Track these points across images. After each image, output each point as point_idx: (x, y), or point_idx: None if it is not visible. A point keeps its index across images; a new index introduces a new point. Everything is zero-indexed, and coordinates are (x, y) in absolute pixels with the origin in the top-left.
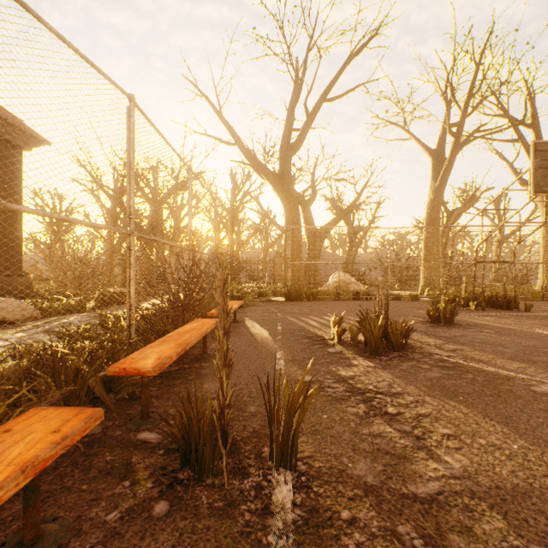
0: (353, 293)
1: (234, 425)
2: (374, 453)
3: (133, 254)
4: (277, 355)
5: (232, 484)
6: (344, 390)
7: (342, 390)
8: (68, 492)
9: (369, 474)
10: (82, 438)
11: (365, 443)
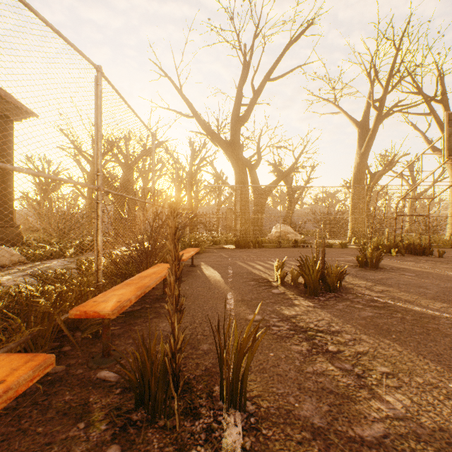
0: (292, 241)
1: (187, 363)
2: (319, 392)
3: (100, 207)
4: (228, 296)
5: (183, 426)
6: (288, 328)
7: (286, 328)
8: (23, 435)
9: (315, 415)
10: (45, 377)
11: (309, 382)
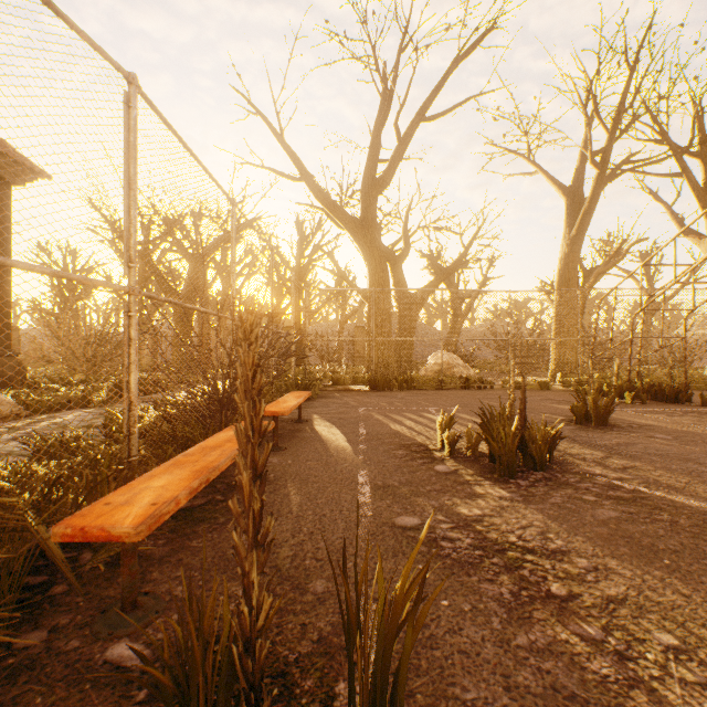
0: (461, 379)
1: (285, 623)
2: (549, 698)
3: (134, 324)
4: (360, 478)
5: None
6: (470, 544)
7: (466, 544)
8: None
9: None
10: (3, 658)
11: (526, 672)
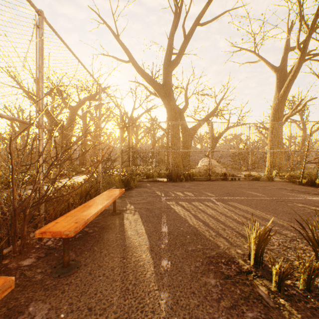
0: (221, 174)
1: None
2: None
3: None
4: None
5: None
6: None
7: None
8: None
9: None
10: None
11: None
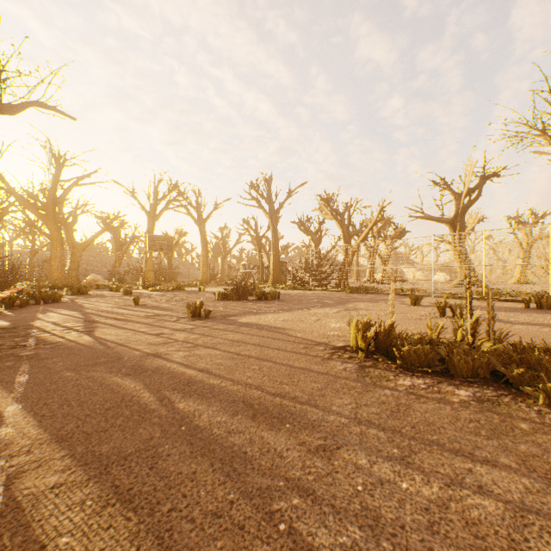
0: (96, 285)
1: None
2: None
3: None
4: None
5: None
6: None
7: None
8: None
9: None
10: None
11: None
